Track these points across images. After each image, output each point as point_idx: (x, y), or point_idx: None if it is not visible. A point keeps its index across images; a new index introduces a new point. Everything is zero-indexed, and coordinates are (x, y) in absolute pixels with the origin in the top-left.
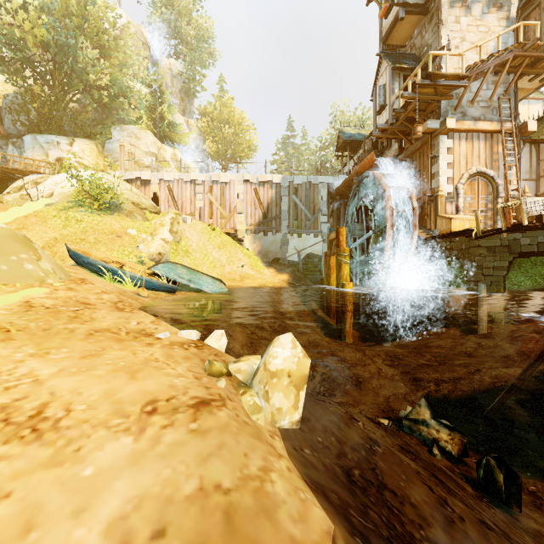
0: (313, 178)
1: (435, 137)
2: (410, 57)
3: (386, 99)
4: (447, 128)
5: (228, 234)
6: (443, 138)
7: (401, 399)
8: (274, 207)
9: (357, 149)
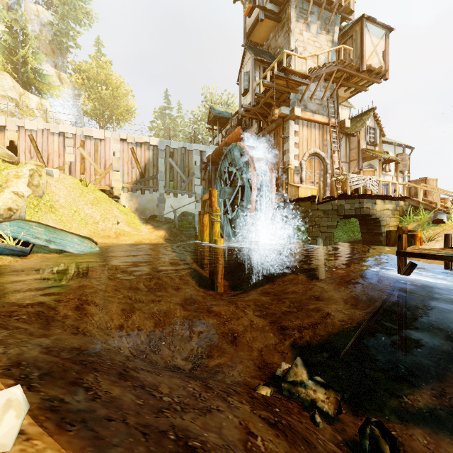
0: (188, 145)
1: (286, 121)
2: (267, 54)
3: (249, 84)
4: (295, 115)
5: (103, 190)
6: (292, 122)
7: (273, 351)
8: (151, 168)
9: (225, 125)
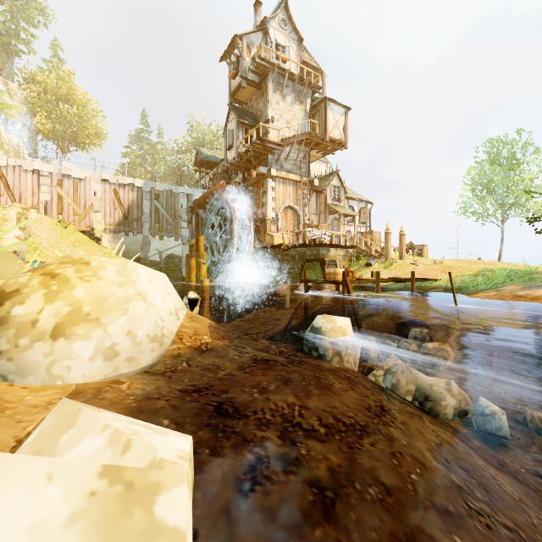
0: (174, 188)
1: (265, 178)
2: (250, 115)
3: (234, 141)
4: (271, 175)
5: (82, 231)
6: (269, 180)
7: None
8: (135, 209)
9: (212, 167)
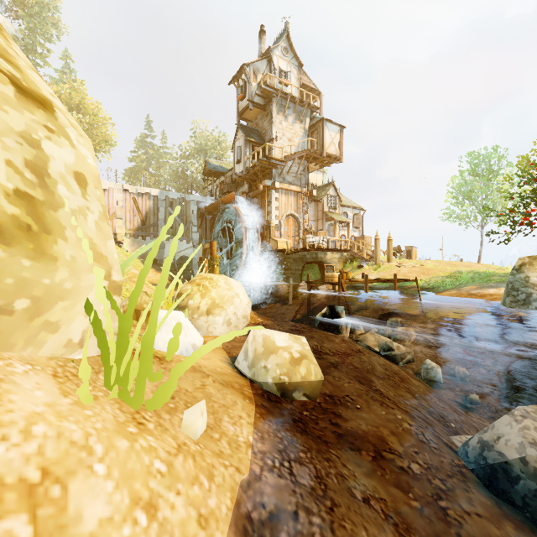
0: (186, 196)
1: (269, 190)
2: (256, 132)
3: (241, 156)
4: (275, 187)
5: None
6: (273, 191)
7: None
8: (152, 216)
9: (219, 176)
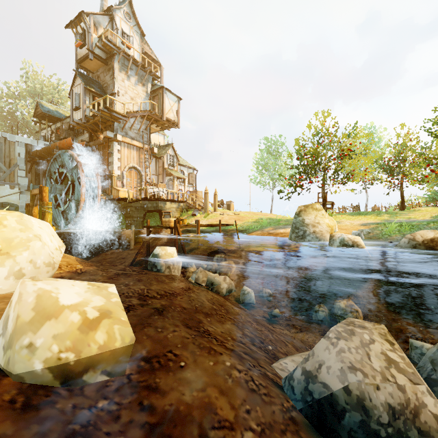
0: (9, 135)
1: (111, 141)
2: (97, 84)
3: (80, 104)
4: (117, 140)
5: None
6: (116, 143)
7: None
8: None
9: (55, 121)
